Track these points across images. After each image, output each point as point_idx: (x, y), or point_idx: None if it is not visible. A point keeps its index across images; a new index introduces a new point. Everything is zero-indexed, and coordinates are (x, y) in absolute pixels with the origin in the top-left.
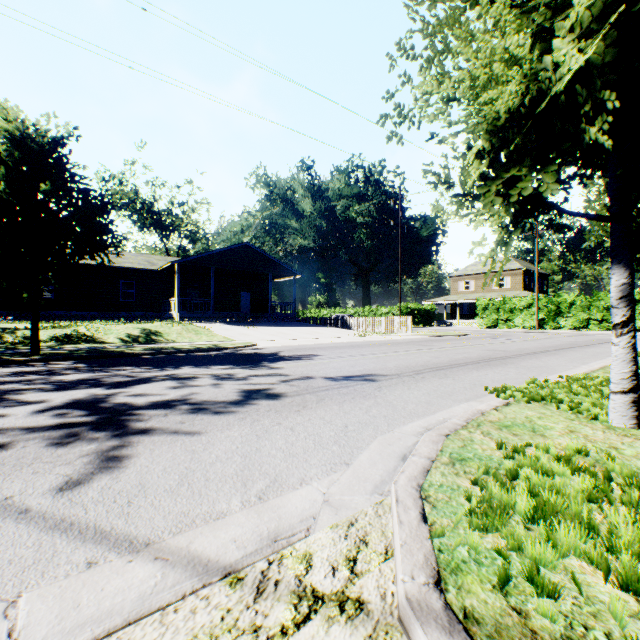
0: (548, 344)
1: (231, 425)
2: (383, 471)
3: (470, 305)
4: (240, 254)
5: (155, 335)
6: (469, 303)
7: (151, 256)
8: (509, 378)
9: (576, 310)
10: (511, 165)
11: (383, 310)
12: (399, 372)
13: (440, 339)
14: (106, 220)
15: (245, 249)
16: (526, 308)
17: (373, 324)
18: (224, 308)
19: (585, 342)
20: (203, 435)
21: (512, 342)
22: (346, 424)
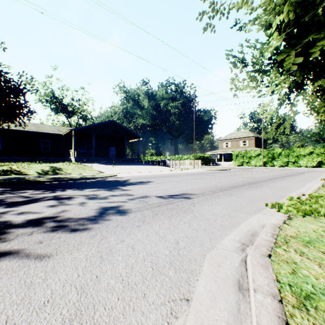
0: (274, 174)
1: (81, 244)
2: (227, 313)
3: (228, 154)
4: (109, 126)
5: (58, 170)
6: (228, 153)
7: (60, 127)
8: (269, 195)
9: (282, 157)
10: (308, 33)
11: (185, 157)
12: (202, 192)
13: (217, 172)
14: (22, 100)
15: (112, 123)
16: (257, 156)
17: (180, 164)
18: (101, 155)
19: (291, 173)
20: (51, 258)
21: (255, 173)
22: (177, 240)
